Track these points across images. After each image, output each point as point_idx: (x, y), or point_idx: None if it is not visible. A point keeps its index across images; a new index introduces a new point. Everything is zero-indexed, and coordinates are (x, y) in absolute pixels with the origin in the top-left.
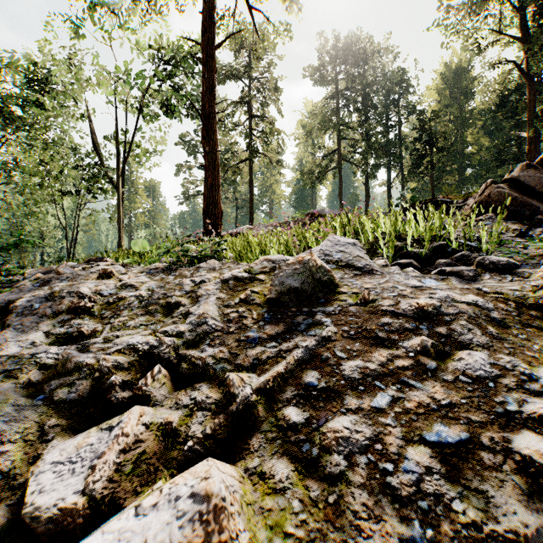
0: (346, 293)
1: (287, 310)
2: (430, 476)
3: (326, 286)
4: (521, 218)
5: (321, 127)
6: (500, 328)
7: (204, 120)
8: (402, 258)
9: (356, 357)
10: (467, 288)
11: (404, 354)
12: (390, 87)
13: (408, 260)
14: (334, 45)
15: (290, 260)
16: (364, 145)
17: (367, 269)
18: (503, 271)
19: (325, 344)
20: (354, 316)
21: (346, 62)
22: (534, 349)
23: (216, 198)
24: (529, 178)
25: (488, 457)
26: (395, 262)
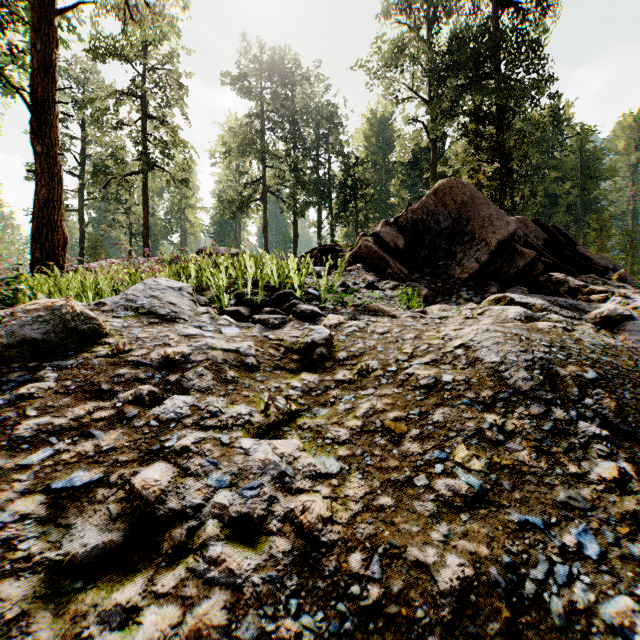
0: (109, 344)
1: (9, 366)
2: (43, 523)
3: (86, 336)
4: (379, 270)
5: (242, 150)
6: (247, 372)
7: (35, 108)
8: (242, 305)
9: (49, 414)
10: (255, 335)
11: (111, 405)
12: (320, 121)
13: (236, 308)
14: (257, 57)
15: (39, 305)
16: (291, 179)
17: (171, 317)
18: (309, 320)
19: (19, 403)
20: (90, 368)
21: (272, 80)
22: (258, 389)
23: (56, 219)
24: (388, 234)
25: (112, 493)
26: (222, 310)
